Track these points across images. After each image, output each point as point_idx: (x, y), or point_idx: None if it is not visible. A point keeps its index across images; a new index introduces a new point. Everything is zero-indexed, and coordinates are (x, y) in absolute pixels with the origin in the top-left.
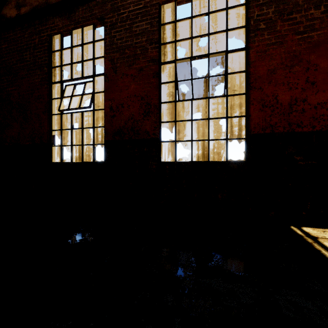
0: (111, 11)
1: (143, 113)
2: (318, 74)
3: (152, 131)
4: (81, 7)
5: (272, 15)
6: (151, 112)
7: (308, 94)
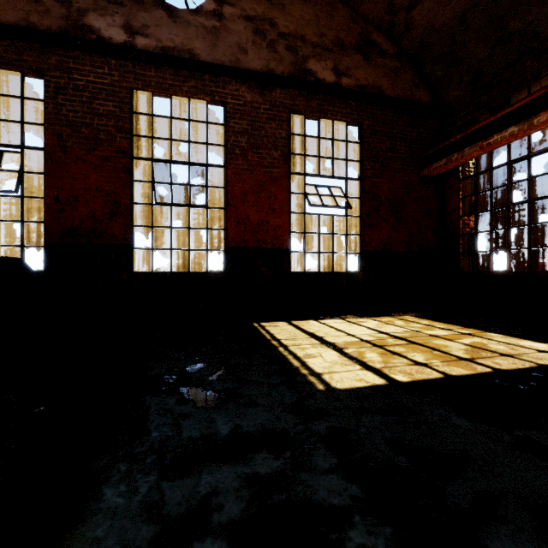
0: (58, 69)
1: (110, 212)
2: (277, 203)
3: (122, 235)
4: None
5: (245, 144)
6: (121, 213)
7: (271, 218)
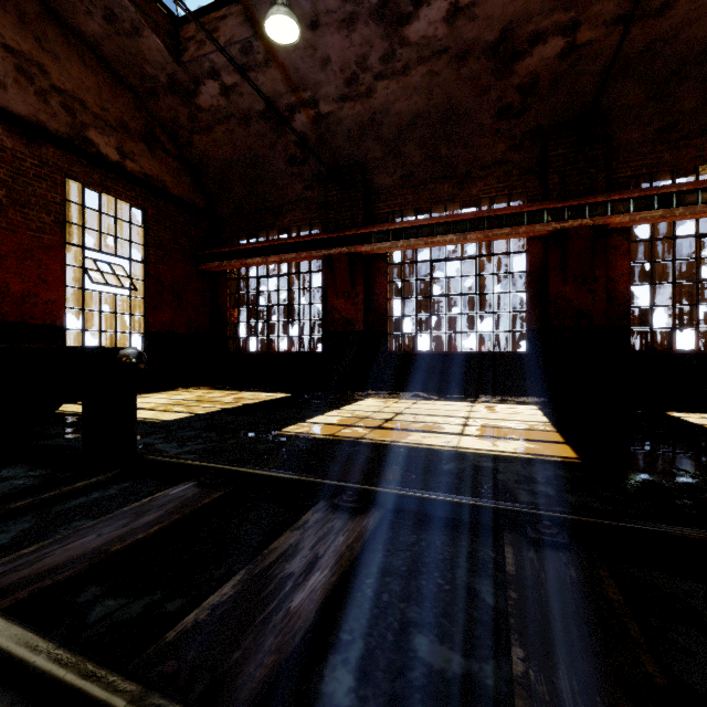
0: None
1: None
2: (49, 274)
3: None
4: None
5: (4, 198)
6: None
7: (41, 290)
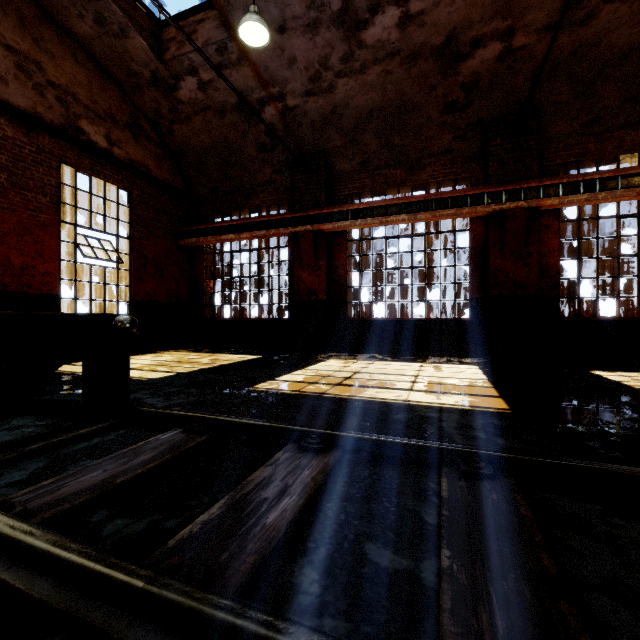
0: None
1: None
2: (46, 249)
3: None
4: None
5: (6, 181)
6: None
7: (38, 263)
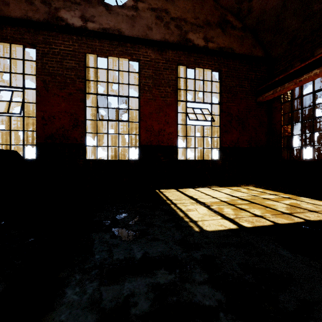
0: (44, 42)
1: (72, 125)
2: (170, 119)
3: (80, 138)
4: (9, 27)
5: (151, 84)
6: (79, 125)
7: (166, 127)
